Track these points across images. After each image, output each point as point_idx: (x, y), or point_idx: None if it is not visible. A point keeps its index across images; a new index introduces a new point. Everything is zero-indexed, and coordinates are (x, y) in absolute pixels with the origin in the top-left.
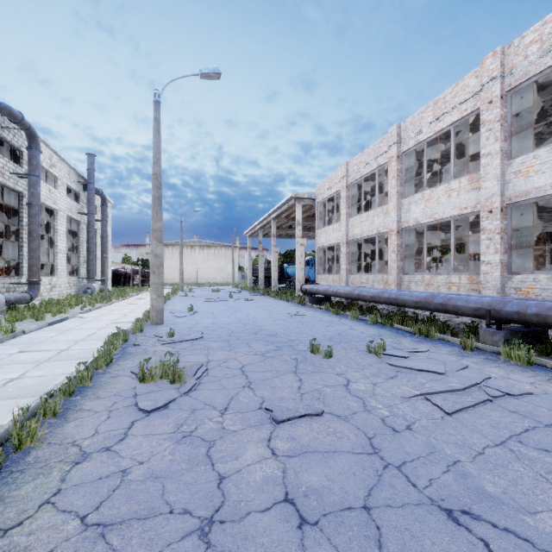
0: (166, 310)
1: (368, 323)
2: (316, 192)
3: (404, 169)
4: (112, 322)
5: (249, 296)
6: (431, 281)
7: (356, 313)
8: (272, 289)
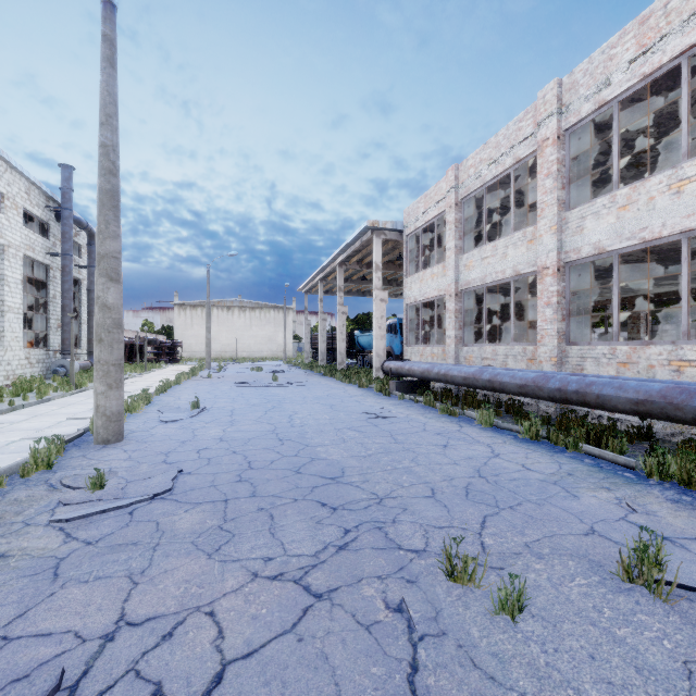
0: (155, 406)
1: (519, 436)
2: (403, 221)
3: (568, 159)
4: (26, 435)
5: (304, 377)
6: (633, 357)
7: (490, 416)
8: (337, 367)
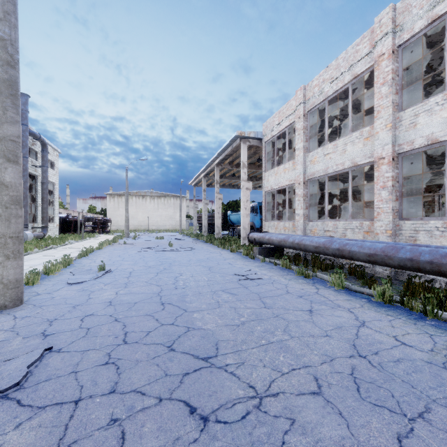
0: (72, 268)
1: (373, 300)
2: (262, 131)
3: (401, 69)
4: None
5: (191, 244)
6: None
7: (343, 279)
8: (215, 236)
